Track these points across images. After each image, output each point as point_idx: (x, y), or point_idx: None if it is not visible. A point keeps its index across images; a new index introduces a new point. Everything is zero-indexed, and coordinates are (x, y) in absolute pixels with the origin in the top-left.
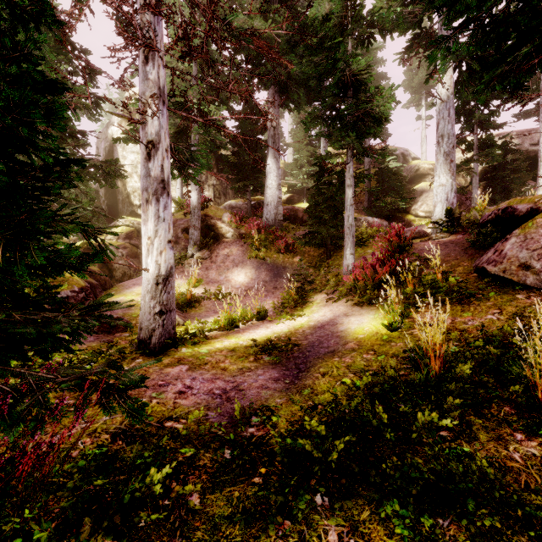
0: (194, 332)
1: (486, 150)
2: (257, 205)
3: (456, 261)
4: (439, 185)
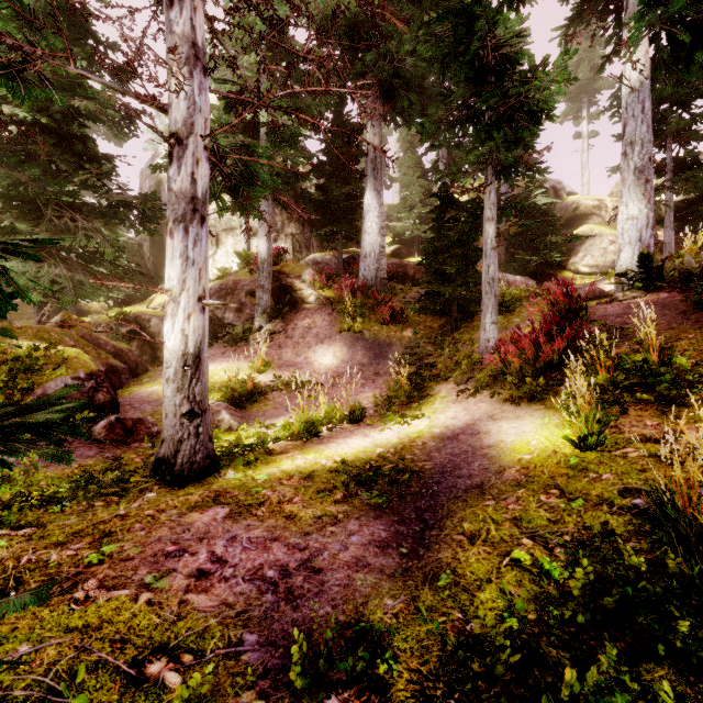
0: (250, 443)
1: (687, 172)
2: (350, 259)
3: (672, 331)
4: (626, 219)
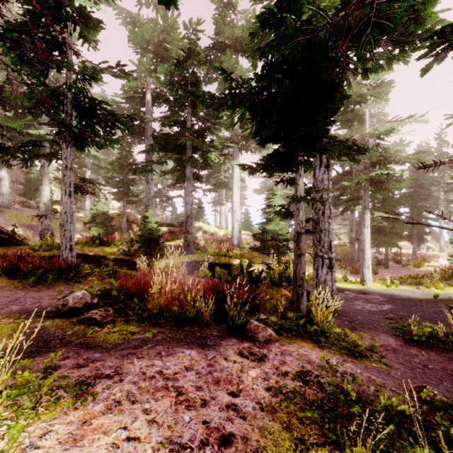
0: None
1: None
2: None
3: None
4: (88, 204)
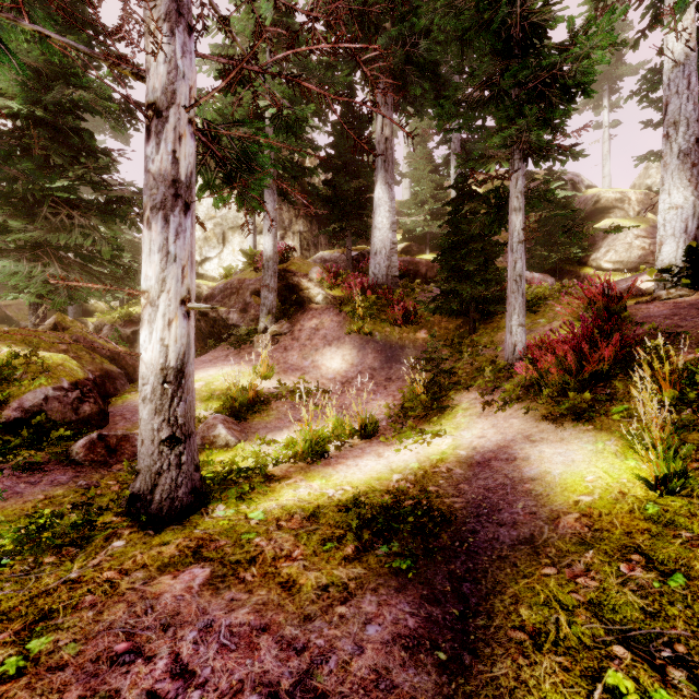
0: (247, 467)
1: None
2: (359, 257)
3: None
4: (669, 208)
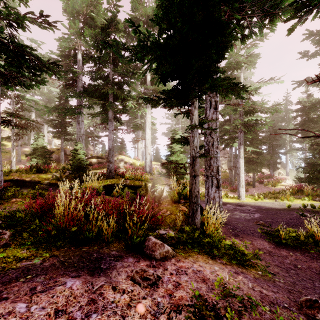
0: None
1: None
2: None
3: None
4: (32, 141)
